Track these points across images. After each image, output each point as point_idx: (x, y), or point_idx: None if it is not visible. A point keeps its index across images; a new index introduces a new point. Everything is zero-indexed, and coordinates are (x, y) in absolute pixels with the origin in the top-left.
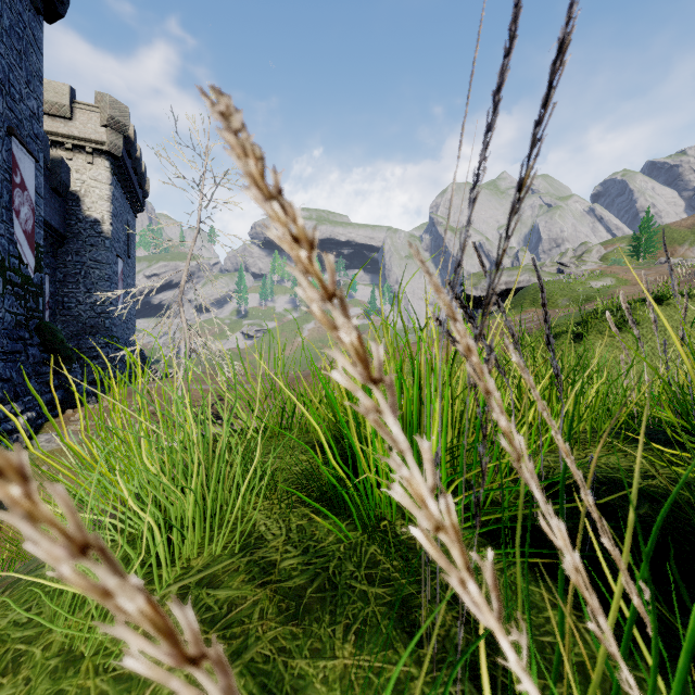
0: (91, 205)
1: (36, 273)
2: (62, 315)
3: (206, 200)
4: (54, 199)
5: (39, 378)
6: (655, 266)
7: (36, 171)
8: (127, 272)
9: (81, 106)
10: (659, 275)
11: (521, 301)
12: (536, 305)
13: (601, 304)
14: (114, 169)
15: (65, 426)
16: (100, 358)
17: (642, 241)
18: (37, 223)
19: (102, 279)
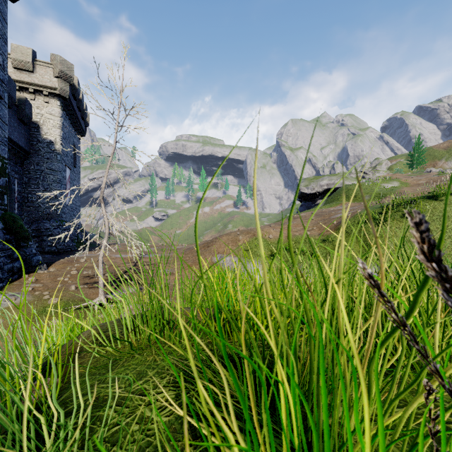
0: (47, 131)
1: (1, 177)
2: (27, 206)
3: (121, 126)
4: (21, 126)
5: (2, 253)
6: (424, 174)
7: (1, 105)
8: (73, 176)
9: (40, 63)
10: (428, 180)
11: (338, 197)
12: (348, 199)
13: (395, 200)
14: (63, 107)
15: (20, 287)
16: (53, 236)
17: (415, 157)
18: (2, 142)
19: (55, 182)
